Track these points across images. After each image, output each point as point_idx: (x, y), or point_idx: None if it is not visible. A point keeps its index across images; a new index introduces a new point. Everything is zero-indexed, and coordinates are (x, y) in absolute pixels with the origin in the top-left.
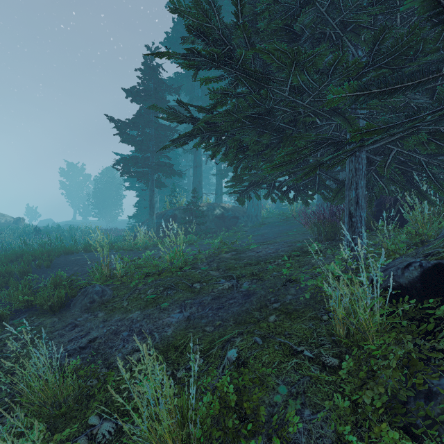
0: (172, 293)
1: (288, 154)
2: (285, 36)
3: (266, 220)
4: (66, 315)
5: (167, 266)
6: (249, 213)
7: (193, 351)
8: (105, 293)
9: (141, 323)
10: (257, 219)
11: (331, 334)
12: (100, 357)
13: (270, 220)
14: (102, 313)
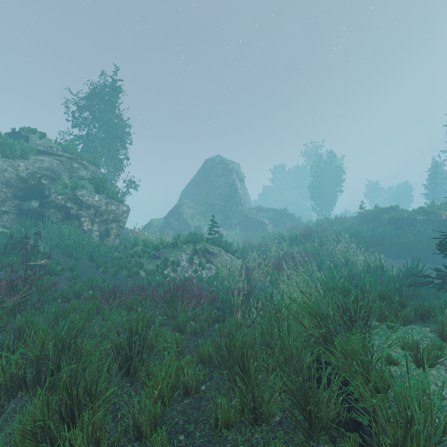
0: None
1: None
2: None
3: None
4: None
5: None
6: None
7: None
8: None
9: None
10: None
11: None
12: None
13: None
14: None
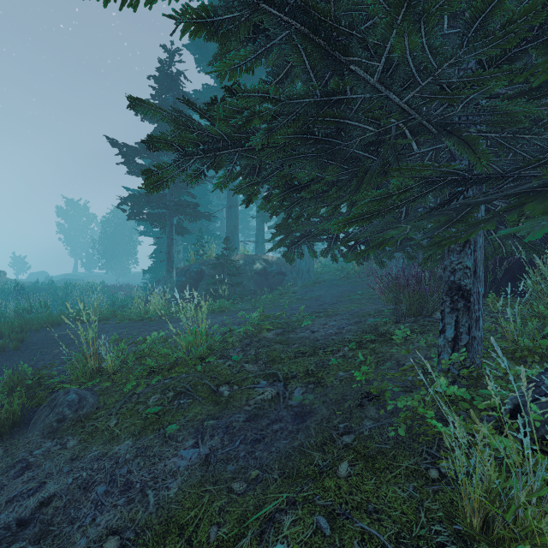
0: (186, 403)
1: (377, 198)
2: (363, 5)
3: (320, 276)
4: (18, 443)
5: (182, 355)
6: (299, 267)
7: (210, 541)
8: (84, 404)
9: (130, 467)
10: (309, 275)
11: (452, 516)
12: (49, 544)
13: (325, 277)
14: (74, 440)
